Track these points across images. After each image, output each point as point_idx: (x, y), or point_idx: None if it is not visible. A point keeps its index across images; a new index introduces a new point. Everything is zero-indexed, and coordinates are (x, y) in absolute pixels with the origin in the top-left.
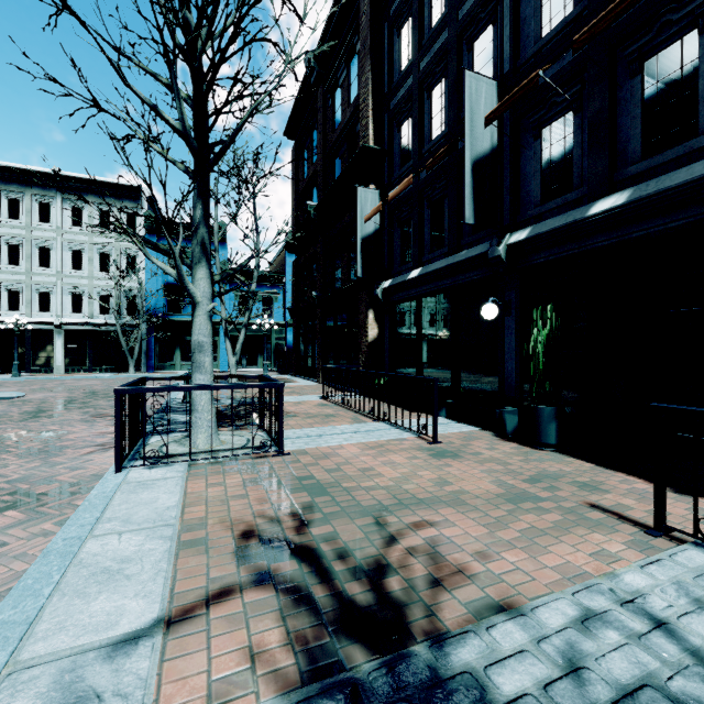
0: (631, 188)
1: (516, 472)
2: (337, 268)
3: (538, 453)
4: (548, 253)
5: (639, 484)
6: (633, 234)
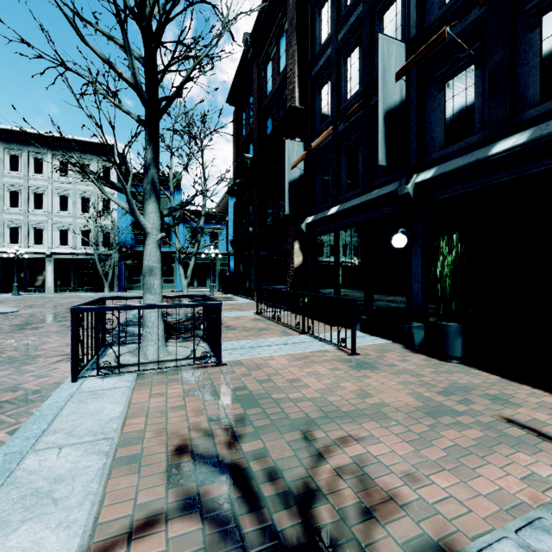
0: (532, 129)
1: (429, 384)
2: (269, 208)
3: (446, 365)
4: (451, 189)
5: (546, 397)
6: (532, 170)
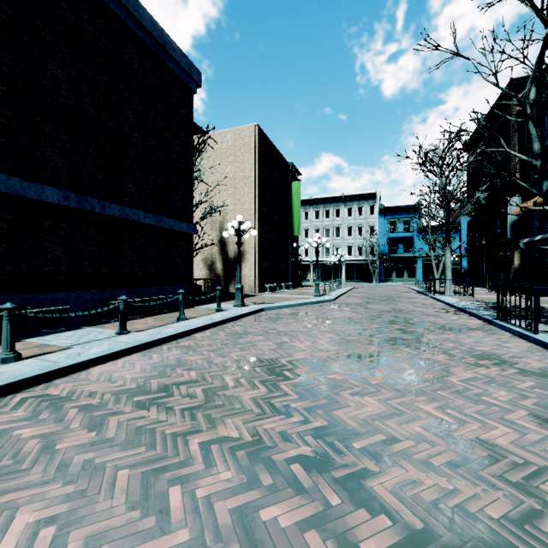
0: None
1: None
2: (497, 229)
3: None
4: None
5: None
6: None
